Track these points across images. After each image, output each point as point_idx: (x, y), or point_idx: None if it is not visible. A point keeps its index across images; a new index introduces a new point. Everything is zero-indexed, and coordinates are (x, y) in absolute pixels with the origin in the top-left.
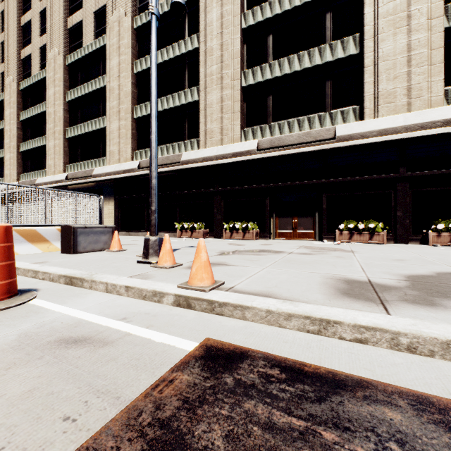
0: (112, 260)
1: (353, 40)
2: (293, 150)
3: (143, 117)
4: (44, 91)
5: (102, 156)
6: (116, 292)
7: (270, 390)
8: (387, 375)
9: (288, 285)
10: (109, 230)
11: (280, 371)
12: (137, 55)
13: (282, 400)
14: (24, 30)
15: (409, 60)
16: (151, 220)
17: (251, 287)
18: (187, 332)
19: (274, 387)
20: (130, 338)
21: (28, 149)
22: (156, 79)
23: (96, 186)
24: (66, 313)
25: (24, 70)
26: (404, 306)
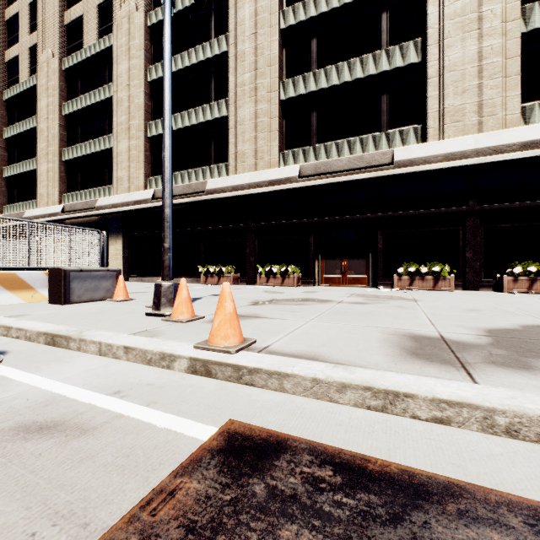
0: (113, 312)
1: (414, 46)
2: (342, 177)
3: (159, 136)
4: (35, 102)
5: (108, 183)
6: (112, 355)
7: (319, 504)
8: (485, 473)
9: (340, 344)
10: (112, 274)
11: (333, 470)
12: (151, 59)
13: (339, 522)
14: (9, 26)
15: (480, 70)
16: (163, 260)
17: (291, 346)
18: (203, 411)
19: (325, 500)
20: (121, 422)
21: (14, 174)
22: (171, 80)
23: (100, 220)
24: (37, 385)
25: (9, 76)
26: (493, 370)
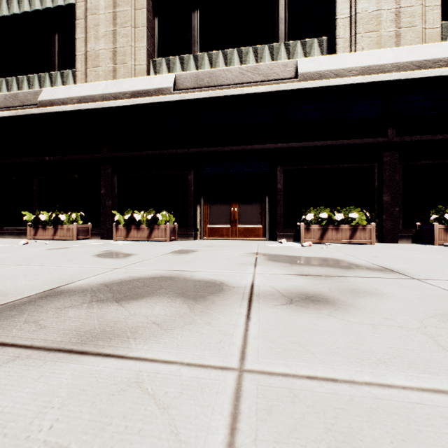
0: None
1: None
2: (233, 90)
3: None
4: None
5: None
6: None
7: None
8: None
9: None
10: None
11: None
12: None
13: None
14: None
15: None
16: None
17: None
18: None
19: None
20: None
21: None
22: None
23: None
24: None
25: None
26: None
